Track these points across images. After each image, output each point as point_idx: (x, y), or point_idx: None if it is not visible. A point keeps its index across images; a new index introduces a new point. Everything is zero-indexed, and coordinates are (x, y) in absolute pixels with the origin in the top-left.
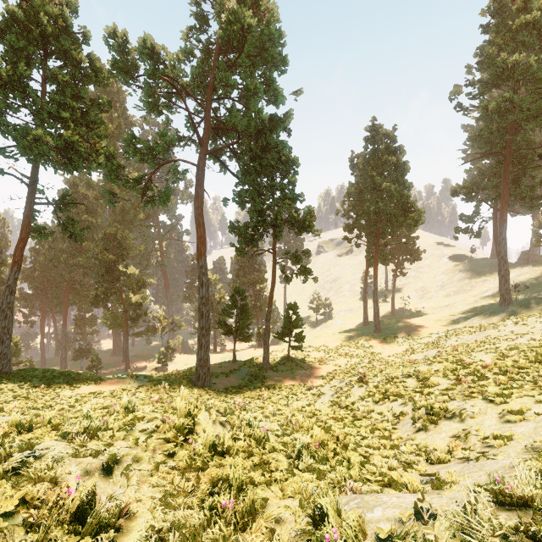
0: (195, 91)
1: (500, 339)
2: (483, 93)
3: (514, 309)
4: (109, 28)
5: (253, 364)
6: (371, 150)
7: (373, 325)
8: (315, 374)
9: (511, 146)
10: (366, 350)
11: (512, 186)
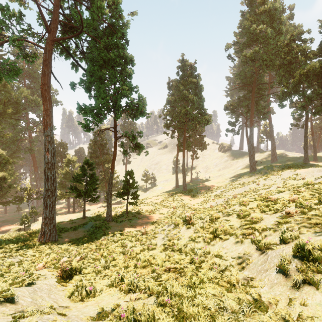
0: None
1: (259, 189)
2: (242, 50)
3: (259, 173)
4: None
5: (99, 218)
6: (181, 75)
7: (182, 187)
8: (146, 221)
9: (256, 82)
10: (179, 202)
11: (254, 106)
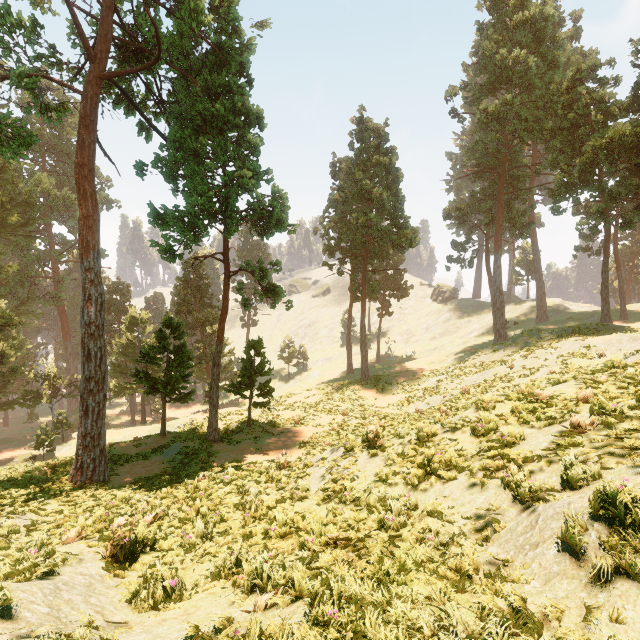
0: None
1: (513, 376)
2: (479, 99)
3: (514, 344)
4: None
5: (193, 435)
6: (358, 149)
7: (359, 373)
8: (289, 442)
9: (506, 164)
10: (354, 402)
11: (504, 212)
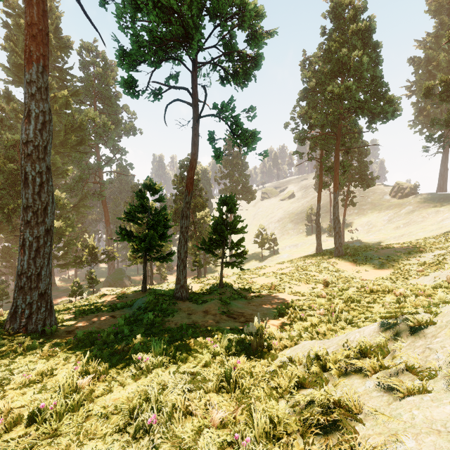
0: None
1: None
2: None
3: None
4: None
5: (166, 292)
6: (331, 28)
7: (329, 252)
8: (264, 307)
9: None
10: (333, 274)
11: None
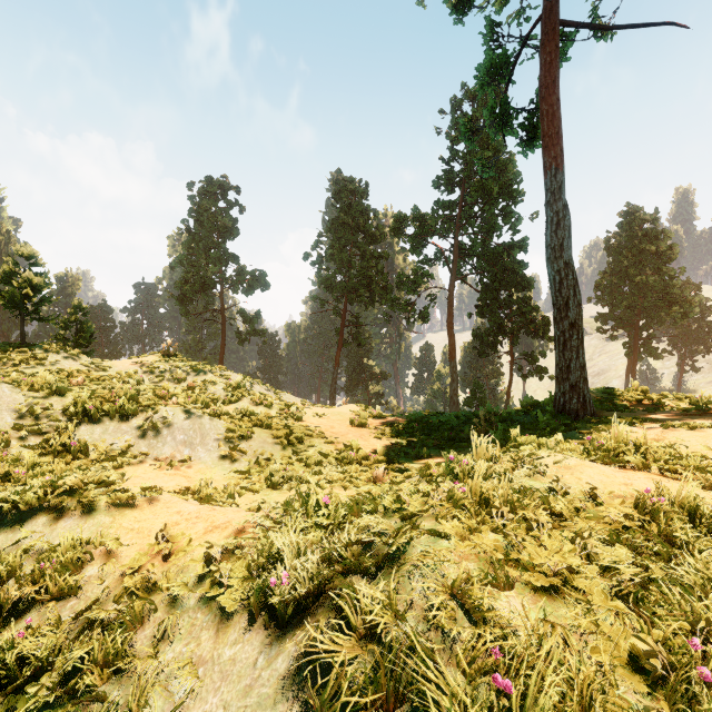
0: (446, 232)
1: None
2: None
3: None
4: (396, 215)
5: None
6: (626, 236)
7: None
8: None
9: None
10: None
11: None
